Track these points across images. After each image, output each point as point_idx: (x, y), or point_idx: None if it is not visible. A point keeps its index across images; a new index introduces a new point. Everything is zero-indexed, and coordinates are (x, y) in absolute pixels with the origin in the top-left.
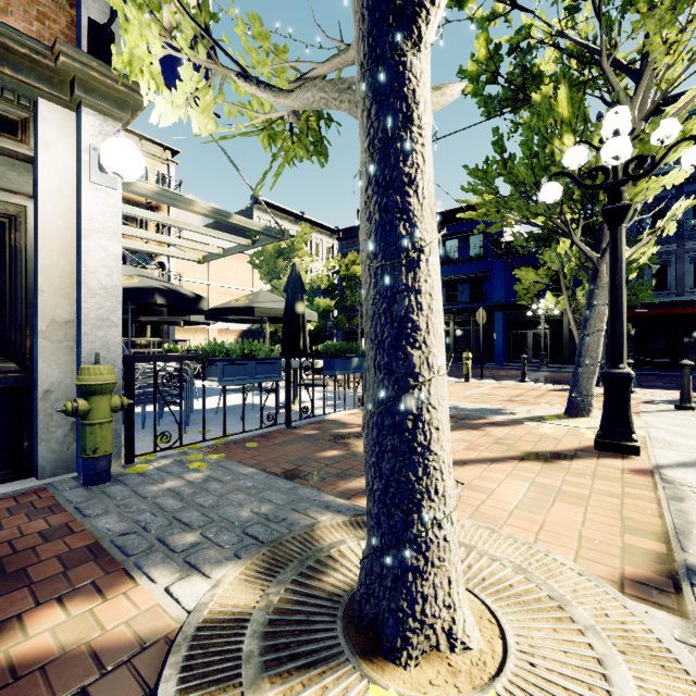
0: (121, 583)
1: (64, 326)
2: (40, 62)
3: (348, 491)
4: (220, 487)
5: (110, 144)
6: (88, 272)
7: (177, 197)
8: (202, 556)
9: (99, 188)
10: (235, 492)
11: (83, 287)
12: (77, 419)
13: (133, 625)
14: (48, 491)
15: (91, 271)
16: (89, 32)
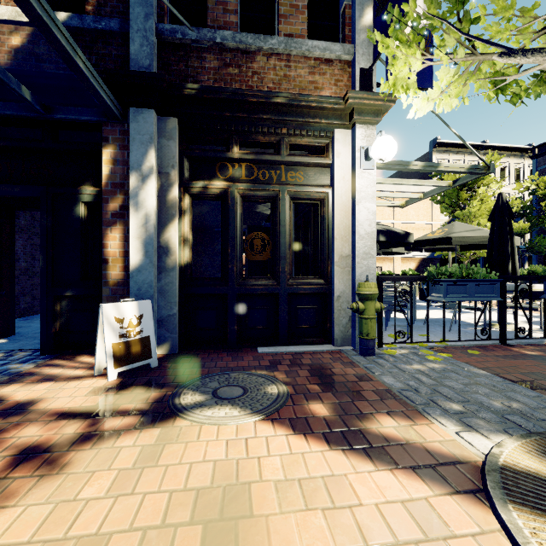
0: (418, 418)
1: (346, 259)
2: (337, 108)
3: None
4: (460, 378)
5: (378, 142)
6: (359, 225)
7: (399, 162)
8: (473, 422)
9: (364, 171)
10: (476, 385)
11: (356, 234)
12: (352, 314)
13: (441, 446)
14: (342, 353)
15: (360, 224)
16: (359, 77)
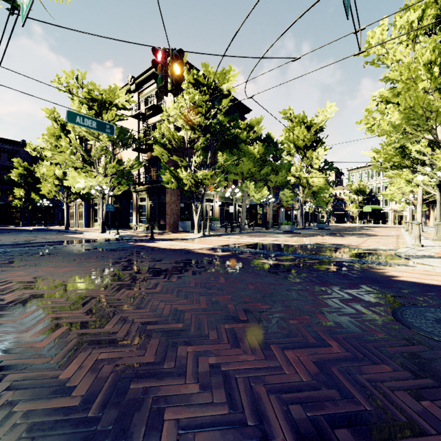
0: None
1: None
2: None
3: None
4: None
5: None
6: None
7: None
8: None
9: None
10: None
11: None
12: None
13: None
14: None
15: None
16: None
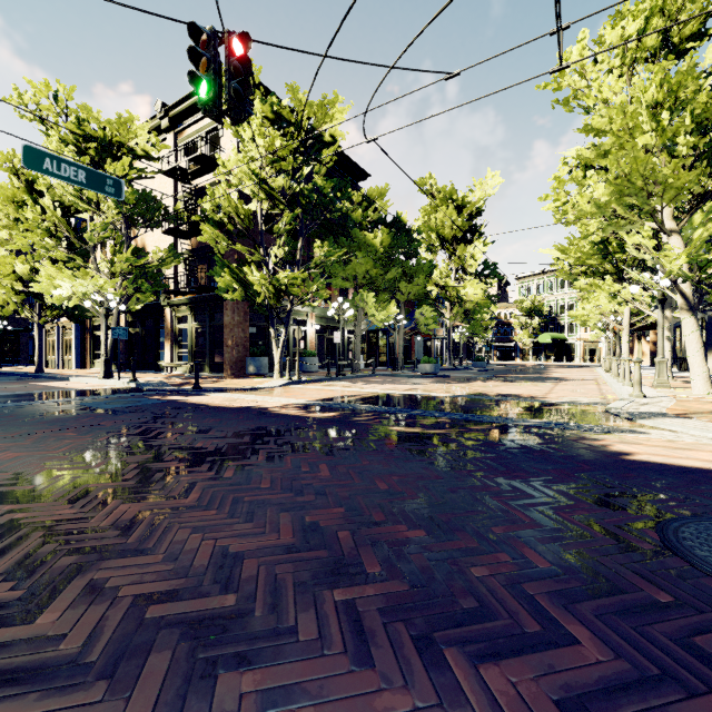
0: None
1: None
2: None
3: None
4: None
5: None
6: None
7: None
8: None
9: None
10: None
11: None
12: None
13: None
14: None
15: None
16: None
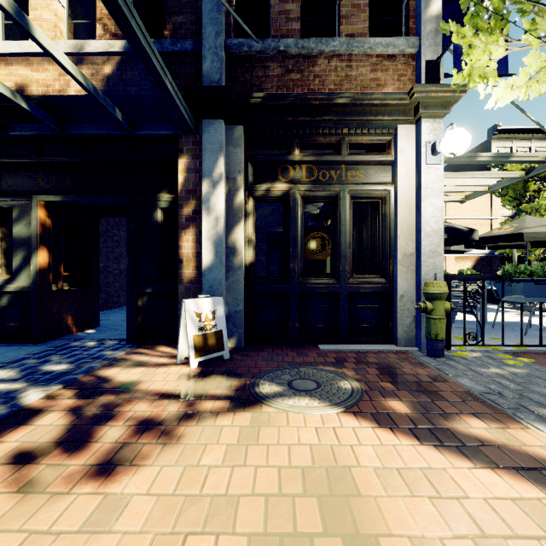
0: (509, 422)
1: (409, 257)
2: (401, 104)
3: None
4: None
5: (449, 135)
6: (425, 222)
7: (464, 155)
8: None
9: (430, 167)
10: None
11: (422, 232)
12: (417, 314)
13: (542, 451)
14: (406, 354)
15: (426, 221)
16: (425, 69)
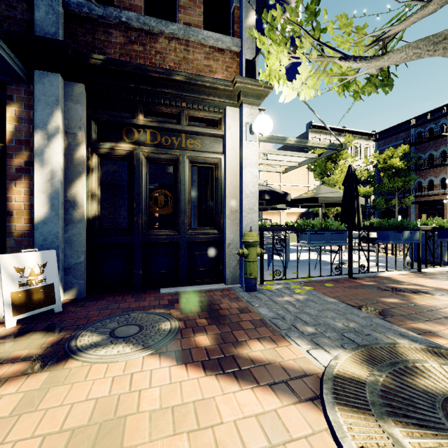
0: (281, 341)
1: (235, 213)
2: (227, 90)
3: (417, 328)
4: (316, 306)
5: (258, 119)
6: (245, 185)
7: (278, 137)
8: (321, 340)
9: (249, 143)
10: (327, 310)
11: (243, 193)
12: (240, 258)
13: (295, 363)
14: (231, 290)
15: (246, 185)
16: (245, 66)
